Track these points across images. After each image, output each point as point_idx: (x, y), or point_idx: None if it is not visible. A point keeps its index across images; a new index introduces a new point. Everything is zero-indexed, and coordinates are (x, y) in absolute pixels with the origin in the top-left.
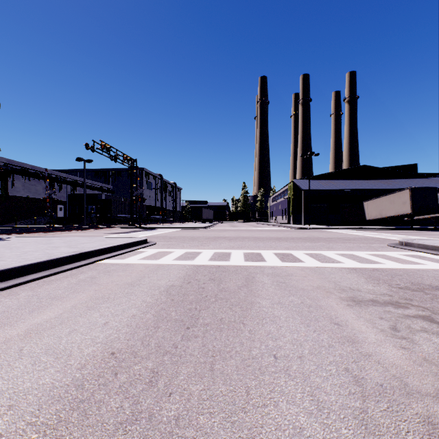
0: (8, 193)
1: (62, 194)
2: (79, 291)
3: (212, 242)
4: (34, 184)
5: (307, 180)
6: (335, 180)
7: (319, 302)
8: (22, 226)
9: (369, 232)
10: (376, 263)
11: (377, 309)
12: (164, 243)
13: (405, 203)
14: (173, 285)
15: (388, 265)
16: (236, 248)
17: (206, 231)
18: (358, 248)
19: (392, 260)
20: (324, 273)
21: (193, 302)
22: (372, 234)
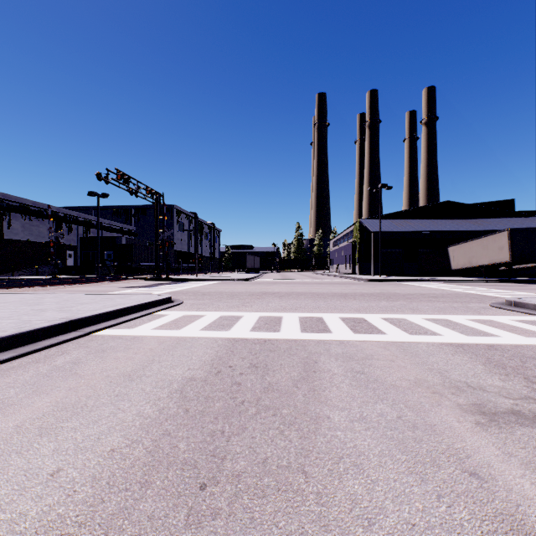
0: (3, 236)
1: (71, 237)
2: (44, 390)
3: (258, 300)
4: (37, 225)
5: (377, 220)
6: (412, 219)
7: (428, 417)
8: (20, 278)
9: (457, 285)
10: (488, 334)
11: (530, 433)
12: (193, 301)
13: (502, 248)
14: (192, 378)
15: (506, 338)
16: (289, 310)
17: (251, 284)
18: (453, 310)
19: (508, 331)
20: (419, 353)
21: (219, 417)
22: (462, 288)
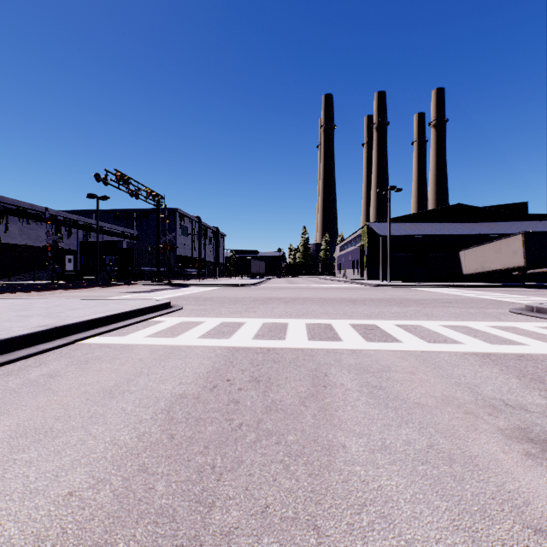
0: (0, 240)
1: (71, 241)
2: (6, 410)
3: (262, 306)
4: (35, 229)
5: (386, 223)
6: (422, 223)
7: (466, 446)
8: (16, 283)
9: (470, 290)
10: (514, 343)
11: None
12: (194, 307)
13: (516, 252)
14: (183, 395)
15: (535, 347)
16: (295, 316)
17: (255, 289)
18: (470, 316)
19: (536, 339)
20: (442, 365)
21: (210, 446)
22: (476, 293)
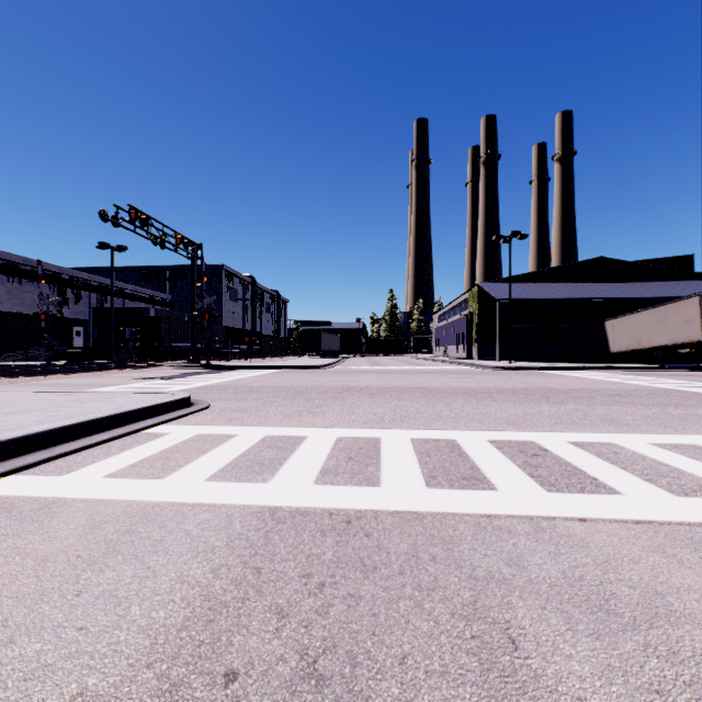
0: None
1: (80, 308)
2: None
3: (335, 402)
4: (30, 291)
5: (503, 284)
6: (552, 282)
7: None
8: None
9: (630, 375)
10: None
11: None
12: (228, 404)
13: (689, 322)
14: None
15: None
16: (389, 423)
17: (326, 374)
18: (683, 423)
19: None
20: None
21: None
22: (643, 380)
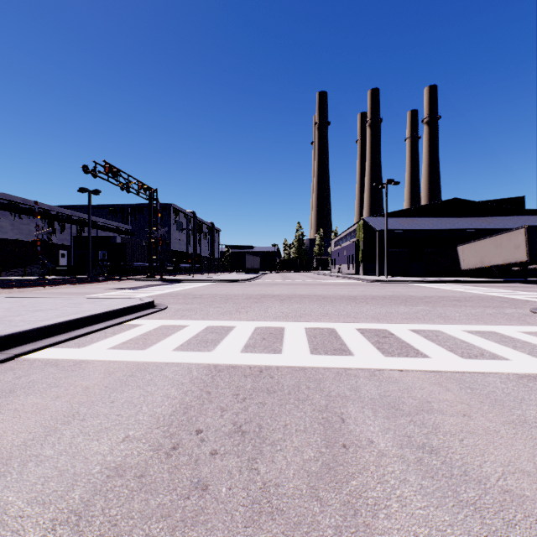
0: None
1: (64, 236)
2: None
3: (255, 305)
4: (27, 223)
5: (382, 218)
6: (418, 217)
7: None
8: (5, 278)
9: (472, 286)
10: None
11: None
12: (180, 306)
13: (518, 247)
14: (120, 469)
15: None
16: (292, 318)
17: (249, 285)
18: (492, 318)
19: None
20: (501, 398)
21: None
22: (480, 290)
